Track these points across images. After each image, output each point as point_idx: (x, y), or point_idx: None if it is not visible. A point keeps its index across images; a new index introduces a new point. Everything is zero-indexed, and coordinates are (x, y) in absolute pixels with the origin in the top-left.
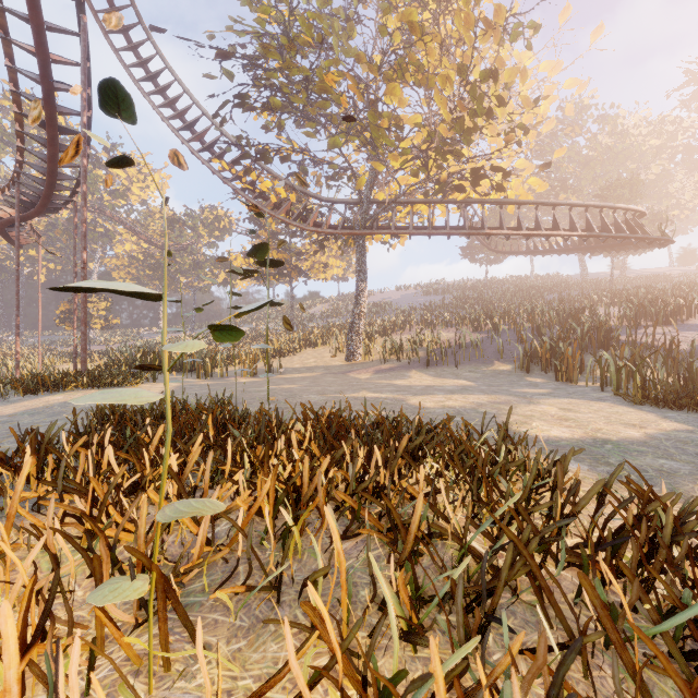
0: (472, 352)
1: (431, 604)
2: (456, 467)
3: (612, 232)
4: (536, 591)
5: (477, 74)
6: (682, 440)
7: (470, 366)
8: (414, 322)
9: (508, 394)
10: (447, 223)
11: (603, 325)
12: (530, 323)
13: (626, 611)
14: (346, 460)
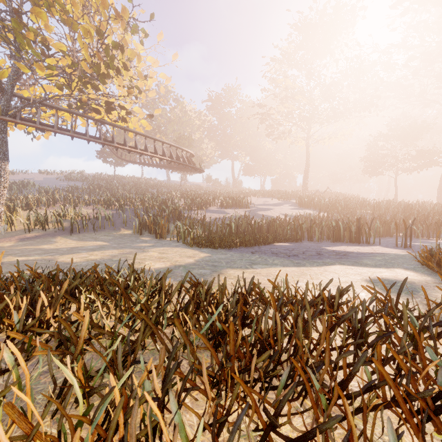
0: (106, 223)
1: (99, 373)
2: (105, 294)
3: (181, 161)
4: (154, 342)
5: (110, 41)
6: (207, 260)
7: (105, 232)
8: (58, 200)
9: (131, 248)
10: (87, 132)
11: (178, 208)
12: (142, 205)
13: (191, 329)
14: (4, 312)
